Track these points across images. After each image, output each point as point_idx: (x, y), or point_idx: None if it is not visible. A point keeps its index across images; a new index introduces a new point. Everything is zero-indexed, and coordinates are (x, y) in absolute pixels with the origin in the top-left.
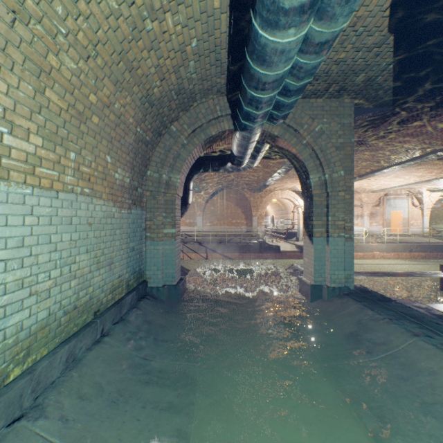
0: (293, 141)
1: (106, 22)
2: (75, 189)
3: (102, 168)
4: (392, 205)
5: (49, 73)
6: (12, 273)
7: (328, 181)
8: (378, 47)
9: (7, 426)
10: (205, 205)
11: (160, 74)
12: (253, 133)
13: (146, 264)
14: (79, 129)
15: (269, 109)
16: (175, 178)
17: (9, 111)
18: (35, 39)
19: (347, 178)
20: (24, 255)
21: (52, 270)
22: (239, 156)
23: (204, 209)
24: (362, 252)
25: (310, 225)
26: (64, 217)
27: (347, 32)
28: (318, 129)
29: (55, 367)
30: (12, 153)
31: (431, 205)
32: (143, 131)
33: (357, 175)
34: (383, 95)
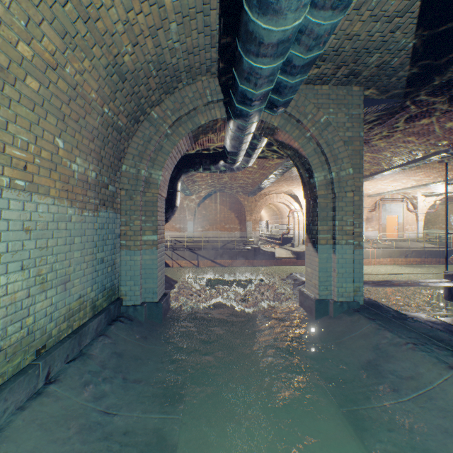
0: (296, 134)
1: None
2: None
3: (48, 154)
4: (388, 209)
5: None
6: None
7: (335, 179)
8: (400, 16)
9: None
10: (197, 209)
11: (132, 35)
12: (250, 122)
13: (121, 278)
14: (2, 92)
15: (270, 87)
16: (157, 174)
17: None
18: None
19: (355, 177)
20: None
21: None
22: (233, 151)
23: (195, 213)
24: None
25: (314, 230)
26: None
27: None
28: (324, 119)
29: None
30: None
31: (425, 210)
32: (113, 114)
33: None
34: (396, 83)
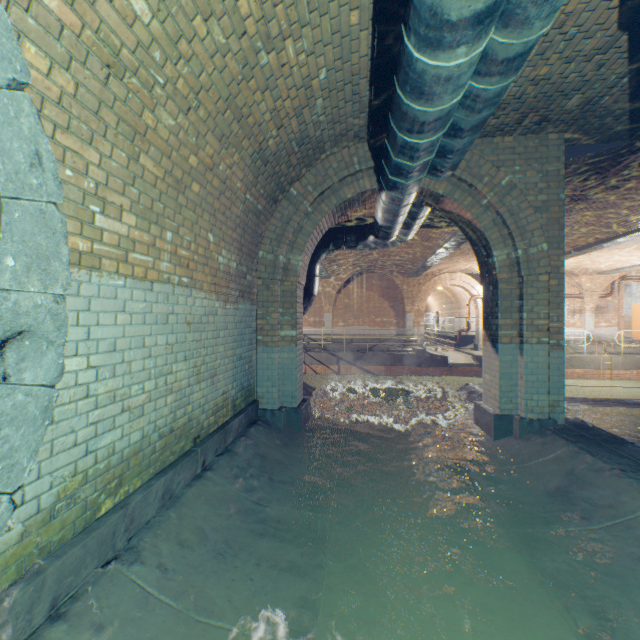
0: (467, 202)
1: (210, 62)
2: (172, 278)
3: (203, 250)
4: (635, 293)
5: (144, 134)
6: (104, 382)
7: (522, 259)
8: (602, 53)
9: (100, 567)
10: (337, 296)
11: (277, 120)
12: (406, 194)
13: (257, 378)
14: (177, 201)
15: (430, 158)
16: (296, 260)
17: (101, 185)
18: (130, 96)
19: (552, 254)
20: (116, 361)
21: (146, 381)
22: (386, 225)
23: (335, 302)
24: (581, 368)
25: (493, 325)
26: (159, 314)
27: (550, 37)
28: (506, 181)
29: (150, 503)
30: (104, 236)
31: None
32: (254, 198)
33: (573, 248)
34: (614, 123)
